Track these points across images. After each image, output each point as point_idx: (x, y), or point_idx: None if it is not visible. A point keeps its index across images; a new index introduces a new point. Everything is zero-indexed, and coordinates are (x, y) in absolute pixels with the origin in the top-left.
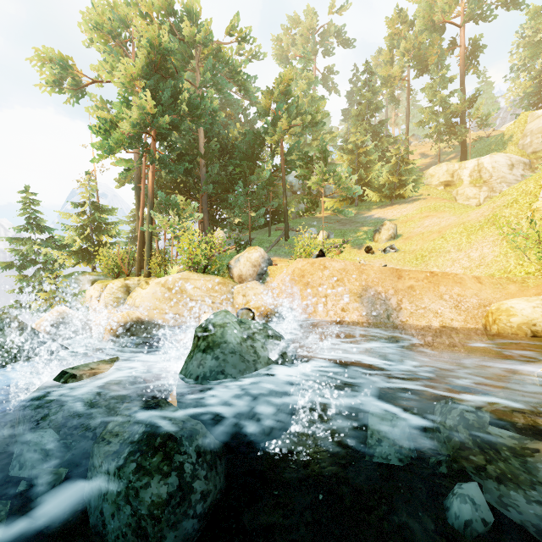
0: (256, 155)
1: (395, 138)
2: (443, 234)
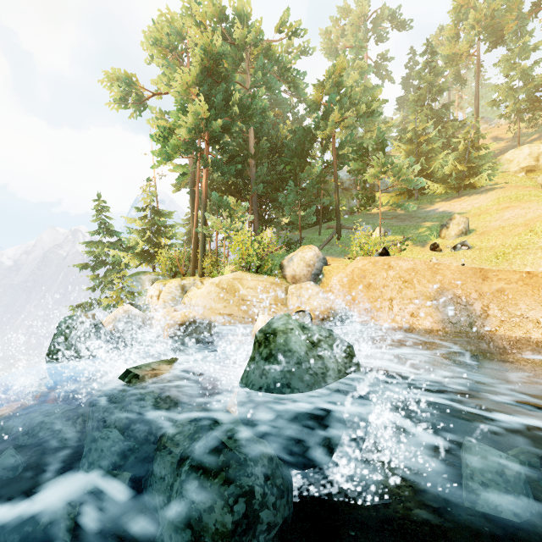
0: (306, 152)
1: (462, 122)
2: (531, 227)
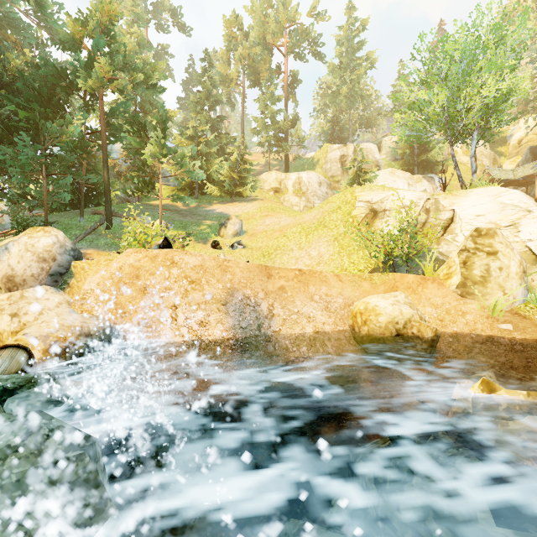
0: (57, 102)
1: (233, 137)
2: (285, 232)
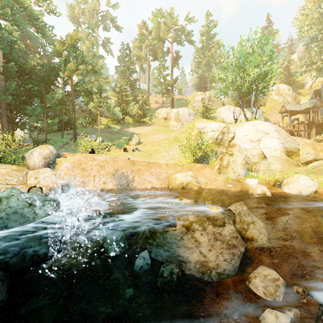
0: (51, 81)
1: (142, 90)
2: (160, 143)
